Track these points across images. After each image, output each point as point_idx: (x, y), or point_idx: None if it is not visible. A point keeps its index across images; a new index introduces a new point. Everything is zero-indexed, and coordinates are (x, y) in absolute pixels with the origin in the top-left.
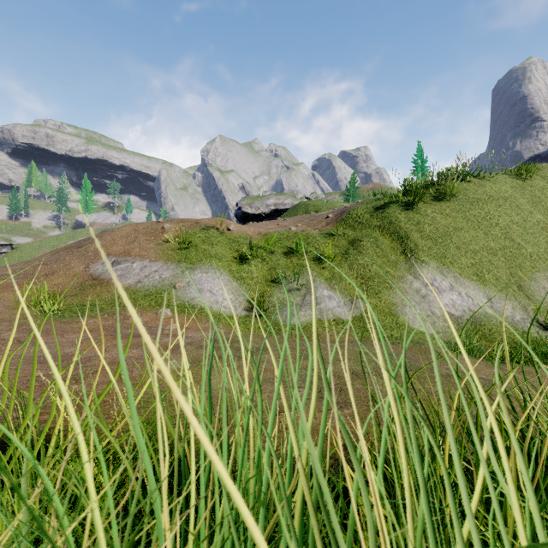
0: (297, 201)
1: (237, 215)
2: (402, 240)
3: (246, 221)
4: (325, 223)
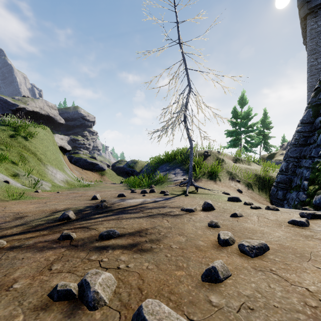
0: None
1: None
2: (34, 154)
3: None
4: None
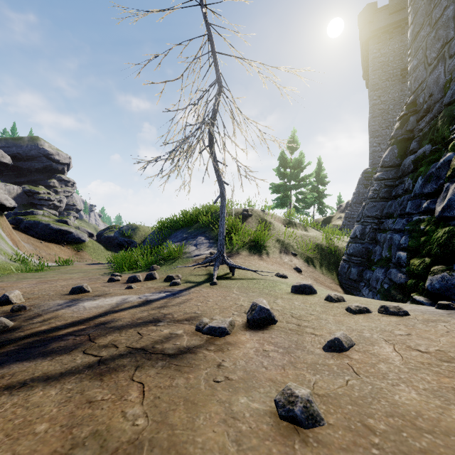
0: None
1: None
2: None
3: None
4: None
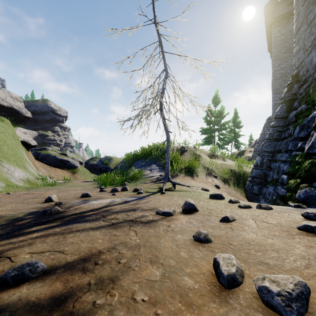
0: None
1: None
2: None
3: None
4: None
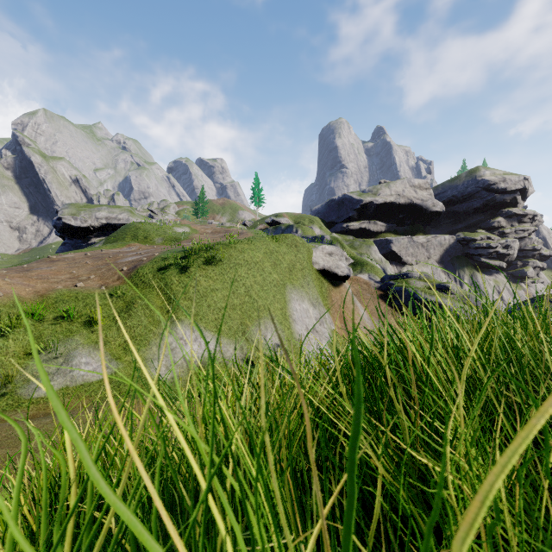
0: (133, 217)
1: (56, 226)
2: (170, 300)
3: (69, 233)
4: (117, 278)
